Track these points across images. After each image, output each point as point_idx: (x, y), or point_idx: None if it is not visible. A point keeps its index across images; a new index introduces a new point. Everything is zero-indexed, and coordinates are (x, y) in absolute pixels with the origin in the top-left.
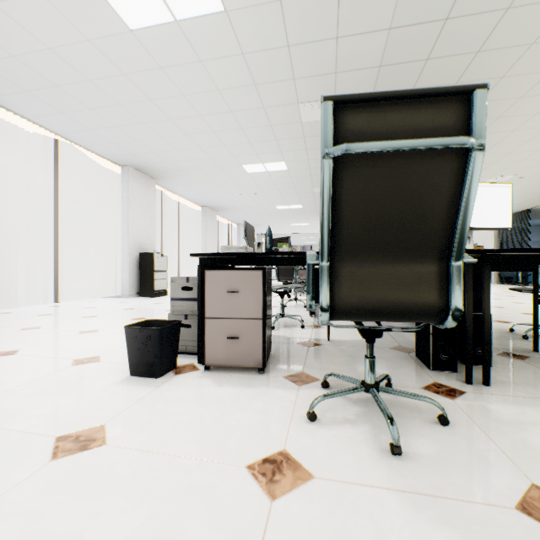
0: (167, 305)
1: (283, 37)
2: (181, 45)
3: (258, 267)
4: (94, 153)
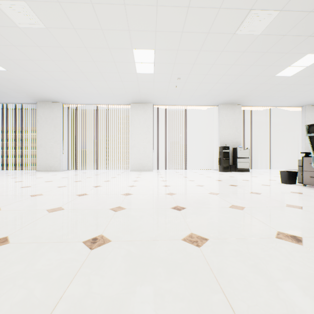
0: None
1: None
2: (312, 69)
3: None
4: (285, 107)
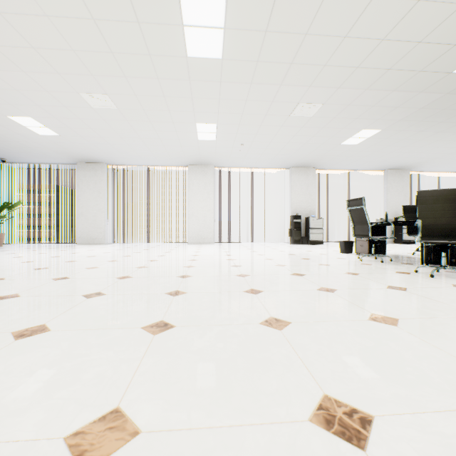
0: (395, 246)
1: (414, 121)
2: (374, 140)
3: (410, 226)
4: (366, 170)
